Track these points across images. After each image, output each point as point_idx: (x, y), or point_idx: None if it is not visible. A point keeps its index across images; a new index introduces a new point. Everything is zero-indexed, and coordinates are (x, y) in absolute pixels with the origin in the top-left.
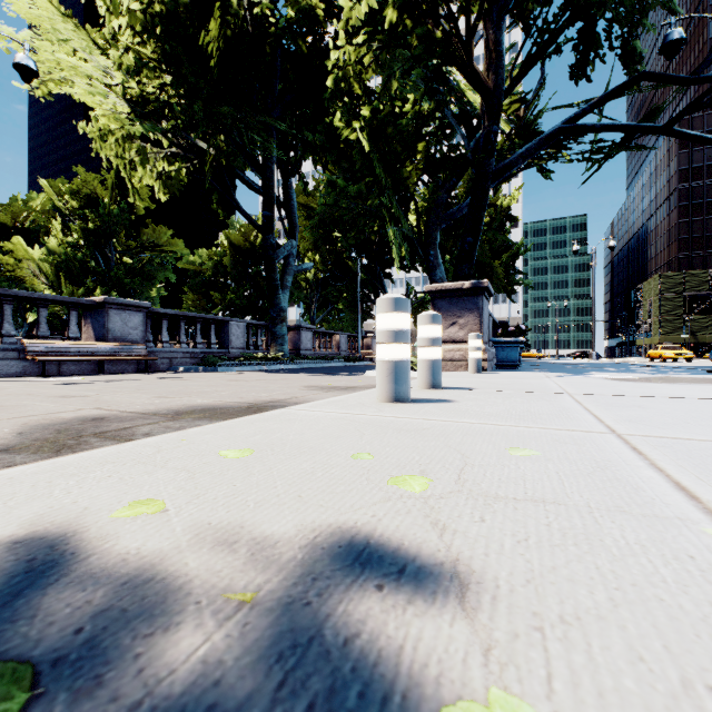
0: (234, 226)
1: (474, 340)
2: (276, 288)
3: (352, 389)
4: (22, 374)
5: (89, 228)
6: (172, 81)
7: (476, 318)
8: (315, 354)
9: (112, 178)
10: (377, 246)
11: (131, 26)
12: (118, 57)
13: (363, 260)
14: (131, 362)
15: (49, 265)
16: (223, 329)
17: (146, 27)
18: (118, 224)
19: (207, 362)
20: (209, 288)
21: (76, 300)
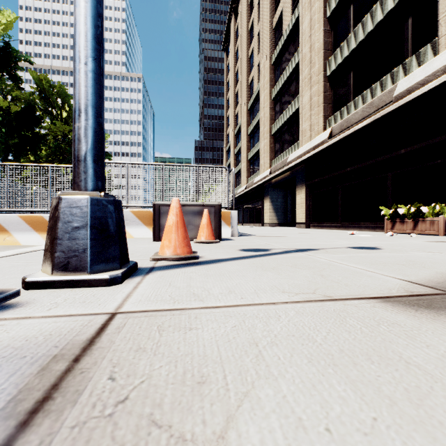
0: None
1: None
2: None
3: None
4: None
5: None
6: None
7: None
8: None
9: None
10: None
11: None
12: None
13: None
14: None
15: None
16: None
17: None
18: None
19: None
20: None
21: None
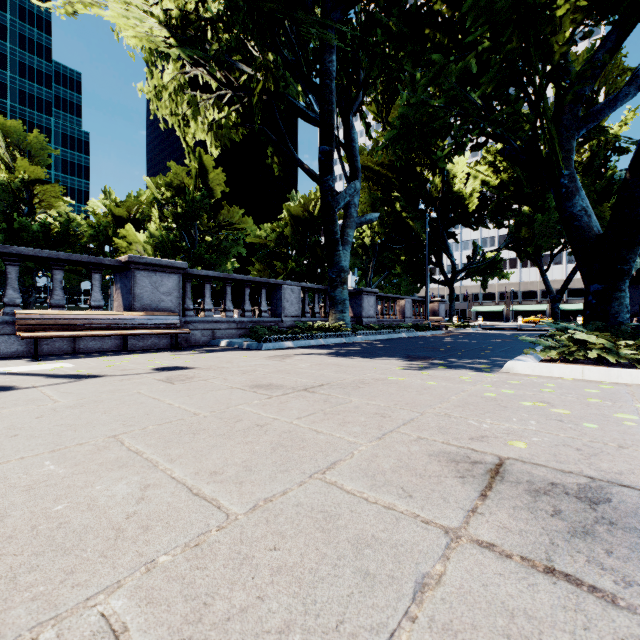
0: (294, 200)
1: None
2: (335, 243)
3: None
4: (26, 353)
5: (178, 213)
6: None
7: None
8: (377, 321)
9: (196, 168)
10: (440, 203)
11: None
12: None
13: (431, 214)
14: (163, 335)
15: (150, 246)
16: (275, 294)
17: None
18: (200, 208)
19: (253, 334)
20: (273, 259)
21: (96, 260)
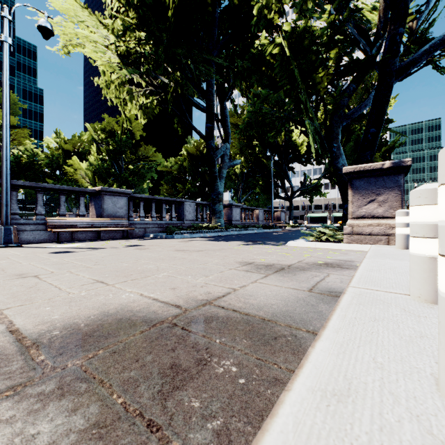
0: (190, 142)
1: (403, 217)
2: (215, 178)
3: (290, 272)
4: (48, 240)
5: (110, 149)
6: (145, 37)
7: (397, 195)
8: (242, 223)
9: (122, 119)
10: (283, 148)
11: (119, 2)
12: (111, 26)
13: (275, 158)
14: (118, 231)
15: (90, 172)
16: (180, 207)
17: (127, 0)
18: (125, 146)
19: (168, 230)
20: (176, 182)
21: (83, 190)
